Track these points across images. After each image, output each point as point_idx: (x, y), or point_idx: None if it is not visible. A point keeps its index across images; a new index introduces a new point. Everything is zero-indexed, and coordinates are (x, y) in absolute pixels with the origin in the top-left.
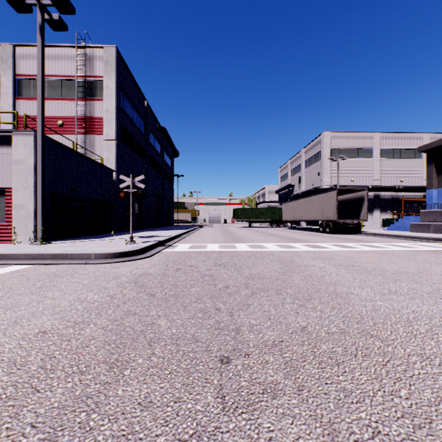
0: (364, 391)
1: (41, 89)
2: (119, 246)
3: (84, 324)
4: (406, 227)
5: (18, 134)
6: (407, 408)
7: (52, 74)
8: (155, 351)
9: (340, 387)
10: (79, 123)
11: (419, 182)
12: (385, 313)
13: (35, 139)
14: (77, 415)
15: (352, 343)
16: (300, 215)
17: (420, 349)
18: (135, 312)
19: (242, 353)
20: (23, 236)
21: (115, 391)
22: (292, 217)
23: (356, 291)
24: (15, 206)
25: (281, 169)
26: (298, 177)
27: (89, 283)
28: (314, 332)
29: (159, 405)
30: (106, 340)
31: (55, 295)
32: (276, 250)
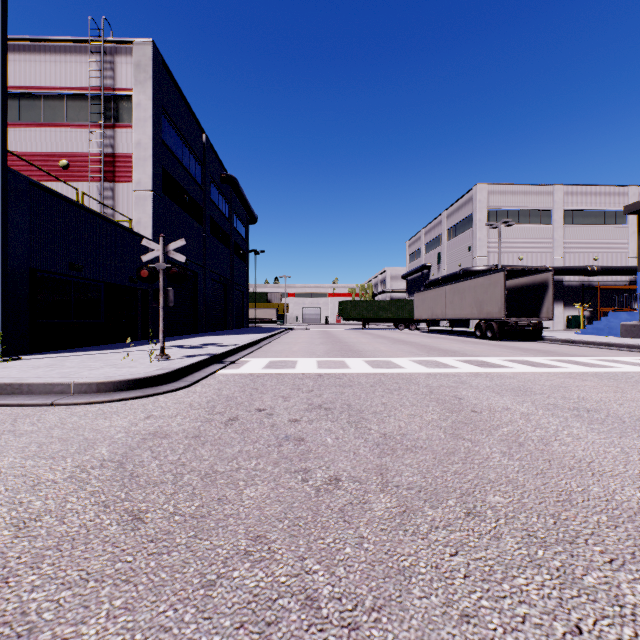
0: None
1: (0, 86)
2: (137, 365)
3: None
4: (613, 330)
5: None
6: None
7: (50, 86)
8: None
9: None
10: (93, 163)
11: (623, 261)
12: None
13: None
14: None
15: None
16: (443, 310)
17: None
18: (31, 625)
19: None
20: None
21: None
22: (430, 315)
23: None
24: None
25: (410, 243)
26: (436, 253)
27: (9, 467)
28: None
29: None
30: None
31: None
32: (418, 371)
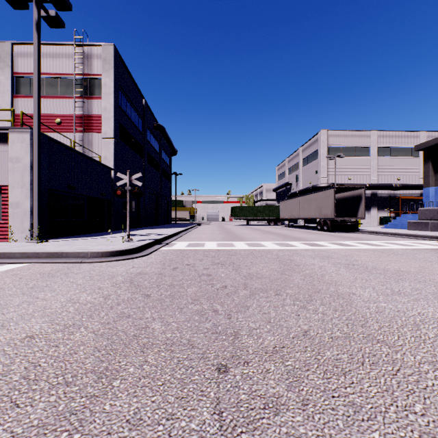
0: (375, 406)
1: (37, 86)
2: (116, 244)
3: (74, 328)
4: (404, 225)
5: (15, 131)
6: (425, 427)
7: (50, 73)
8: (147, 359)
9: (349, 400)
10: (77, 121)
11: (416, 180)
12: (389, 315)
13: (32, 136)
14: (58, 435)
15: (358, 349)
16: (298, 213)
17: (431, 356)
18: (128, 314)
19: (240, 361)
20: (20, 234)
21: (102, 405)
22: (290, 215)
23: (358, 291)
24: (11, 204)
25: (279, 167)
26: (295, 175)
27: (83, 283)
28: (317, 337)
29: (149, 422)
30: (96, 346)
31: (47, 296)
32: (274, 248)
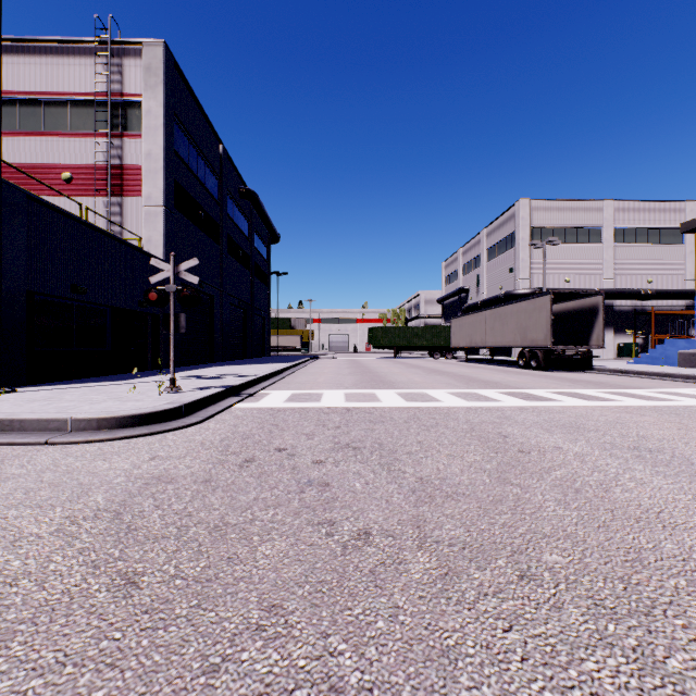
0: None
1: None
2: (144, 398)
3: None
4: (670, 359)
5: None
6: None
7: (52, 91)
8: None
9: None
10: (99, 176)
11: (679, 284)
12: None
13: None
14: None
15: None
16: (483, 338)
17: None
18: None
19: None
20: None
21: None
22: (468, 342)
23: None
24: None
25: (447, 264)
26: (475, 275)
27: None
28: None
29: None
30: None
31: None
32: (457, 405)
